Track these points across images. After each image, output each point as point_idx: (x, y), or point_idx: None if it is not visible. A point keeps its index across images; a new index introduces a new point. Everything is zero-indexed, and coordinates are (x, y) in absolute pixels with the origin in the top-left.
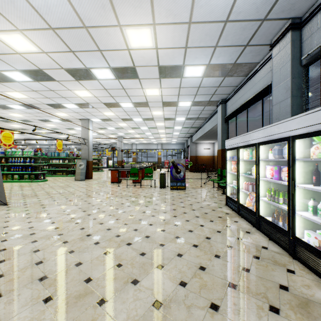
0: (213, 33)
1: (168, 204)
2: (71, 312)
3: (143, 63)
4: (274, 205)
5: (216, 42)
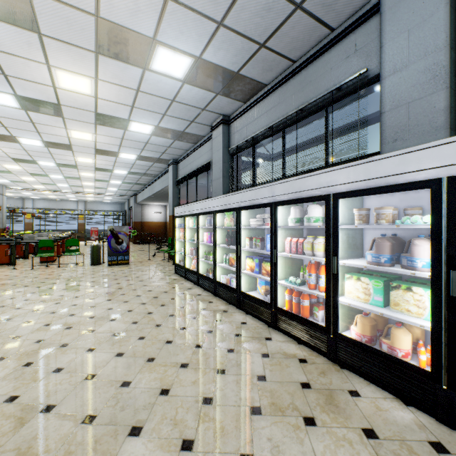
0: (161, 104)
1: (109, 280)
2: (37, 356)
3: (74, 105)
4: (210, 264)
5: (165, 112)
